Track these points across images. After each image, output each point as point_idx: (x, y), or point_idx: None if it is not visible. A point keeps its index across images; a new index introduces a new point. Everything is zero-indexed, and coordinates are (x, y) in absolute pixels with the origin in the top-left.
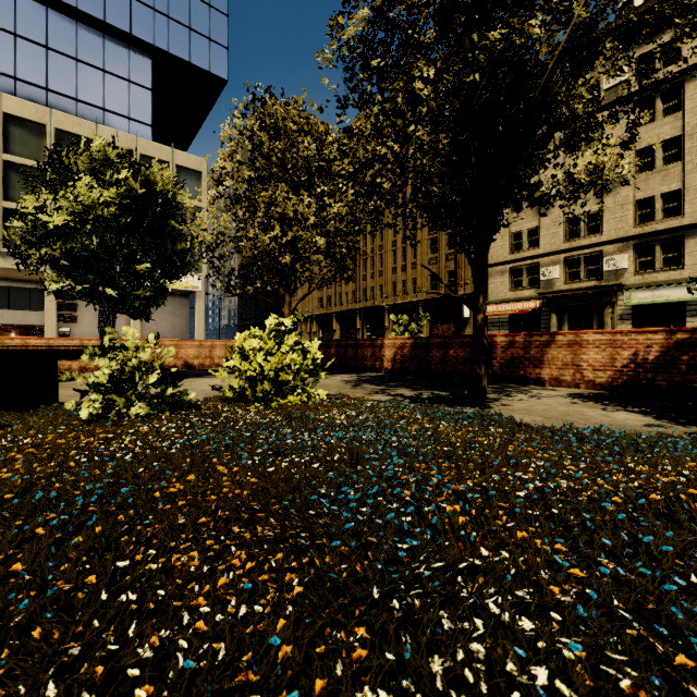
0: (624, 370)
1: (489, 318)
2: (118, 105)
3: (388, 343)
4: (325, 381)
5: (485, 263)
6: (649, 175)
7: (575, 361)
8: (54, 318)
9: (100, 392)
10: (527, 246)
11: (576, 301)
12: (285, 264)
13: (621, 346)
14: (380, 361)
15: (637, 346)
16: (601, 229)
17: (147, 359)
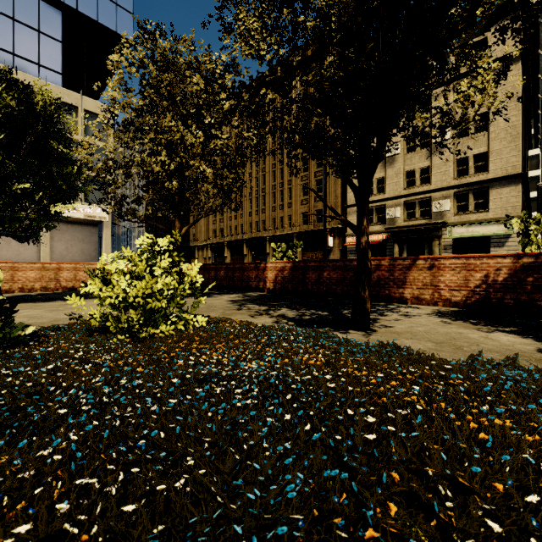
0: (477, 290)
1: (348, 247)
2: (27, 51)
3: (270, 266)
4: (212, 301)
5: (370, 184)
6: (465, 141)
7: (434, 282)
8: None
9: None
10: (376, 192)
11: (413, 234)
12: (175, 191)
13: (474, 269)
14: (263, 281)
15: (488, 269)
16: (431, 180)
17: (44, 281)
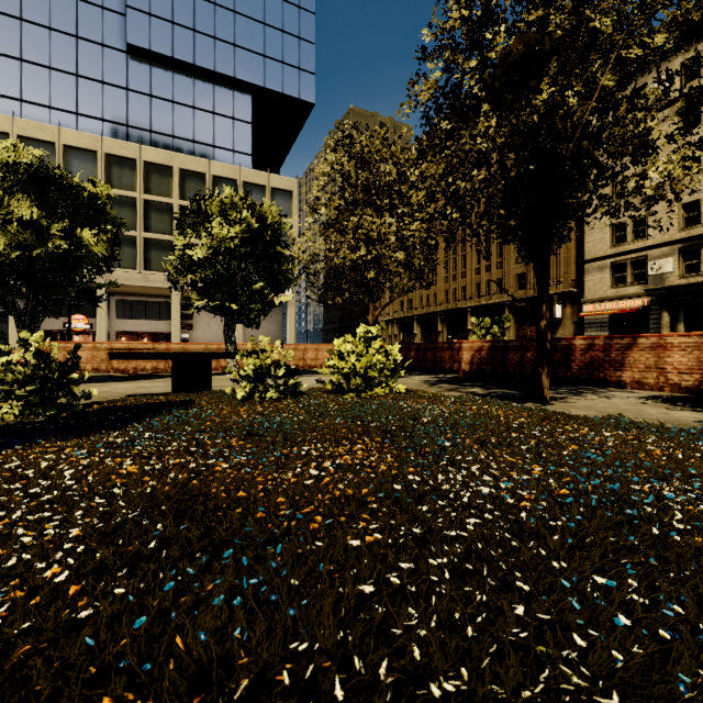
0: None
1: (585, 318)
2: (225, 141)
3: (465, 346)
4: (404, 381)
5: (546, 275)
6: None
7: (659, 363)
8: (179, 326)
9: (250, 381)
10: (632, 238)
11: (694, 297)
12: (370, 277)
13: None
14: (458, 363)
15: None
16: None
17: None
